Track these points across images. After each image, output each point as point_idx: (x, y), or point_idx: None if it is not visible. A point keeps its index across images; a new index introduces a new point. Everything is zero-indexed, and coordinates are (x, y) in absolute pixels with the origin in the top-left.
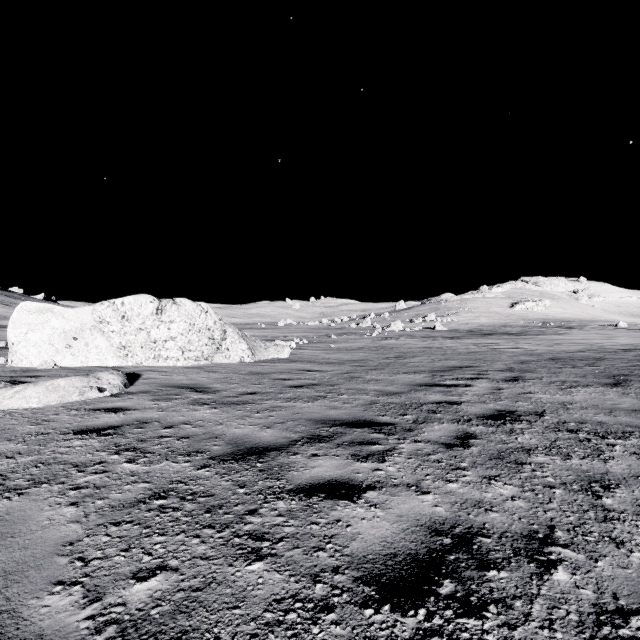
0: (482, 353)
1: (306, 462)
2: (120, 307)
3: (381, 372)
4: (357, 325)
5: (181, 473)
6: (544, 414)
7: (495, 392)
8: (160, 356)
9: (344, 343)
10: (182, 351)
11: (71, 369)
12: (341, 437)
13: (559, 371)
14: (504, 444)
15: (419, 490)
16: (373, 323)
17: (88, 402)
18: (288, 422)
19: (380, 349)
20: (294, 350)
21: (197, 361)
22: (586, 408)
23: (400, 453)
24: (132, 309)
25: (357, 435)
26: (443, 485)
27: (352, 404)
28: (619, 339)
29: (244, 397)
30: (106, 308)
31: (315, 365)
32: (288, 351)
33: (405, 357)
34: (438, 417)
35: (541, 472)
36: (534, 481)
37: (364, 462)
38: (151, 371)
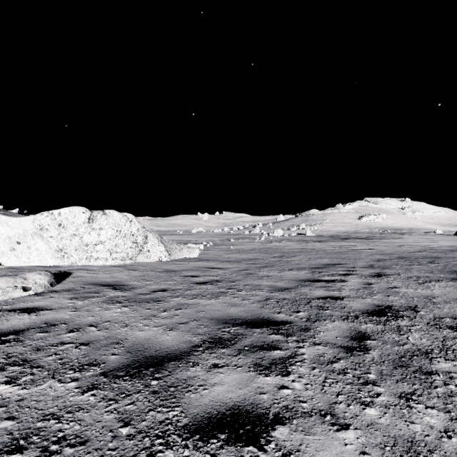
0: (345, 253)
1: (206, 377)
2: (57, 217)
3: (271, 269)
4: (249, 232)
5: (60, 400)
6: (418, 309)
7: (367, 287)
8: (91, 257)
9: (240, 245)
10: (110, 253)
11: (13, 268)
12: (242, 340)
13: (410, 268)
14: (399, 346)
15: (335, 422)
16: (261, 230)
17: (9, 302)
18: (191, 322)
19: (268, 250)
20: (202, 251)
21: (123, 261)
22: (449, 302)
23: (302, 361)
24: (67, 218)
25: (257, 337)
26: (360, 411)
27: (250, 300)
28: (441, 242)
29: (155, 294)
30: (45, 217)
31: (218, 263)
32: (197, 252)
33: (287, 256)
34: (328, 314)
35: (455, 386)
36: (455, 401)
37: (267, 375)
38: (82, 270)
